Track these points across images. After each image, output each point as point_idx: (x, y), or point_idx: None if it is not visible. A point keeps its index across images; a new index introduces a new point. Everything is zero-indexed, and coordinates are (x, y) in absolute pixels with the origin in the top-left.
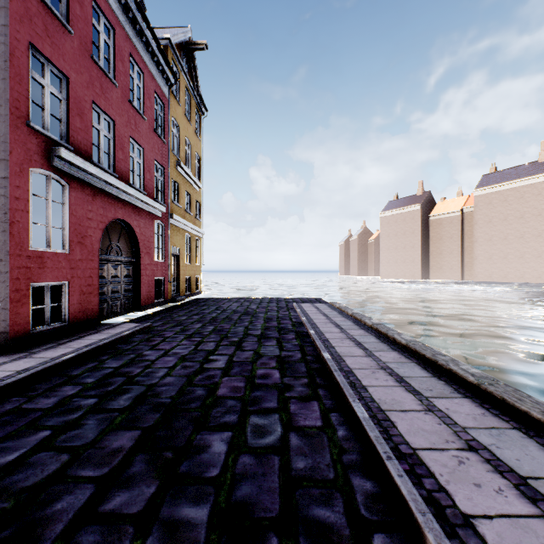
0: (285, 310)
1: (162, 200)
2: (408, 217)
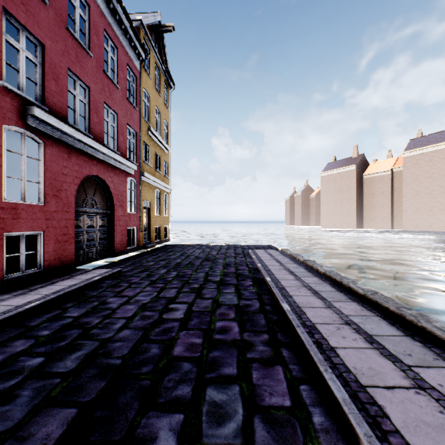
0: (241, 256)
1: (135, 160)
2: (345, 176)
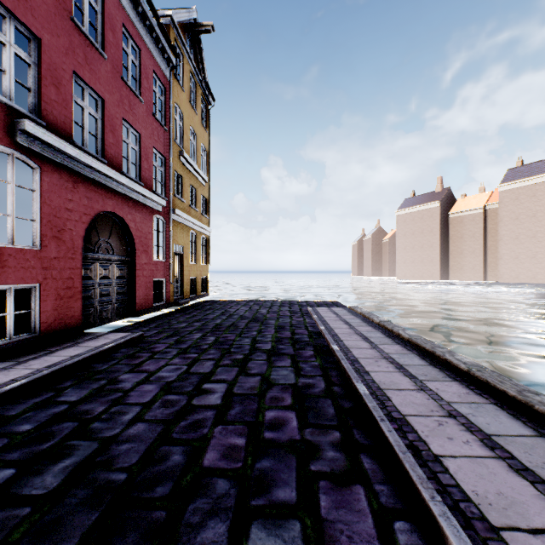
0: (299, 316)
1: (163, 193)
2: (426, 215)
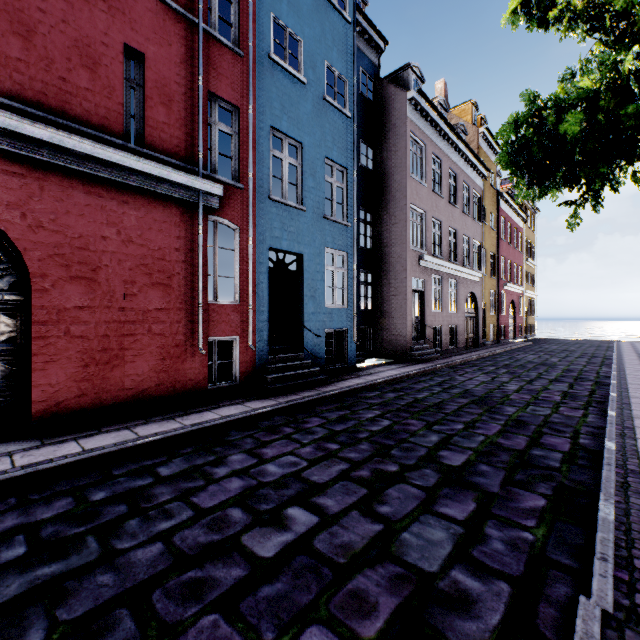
0: (605, 343)
1: (520, 284)
2: None
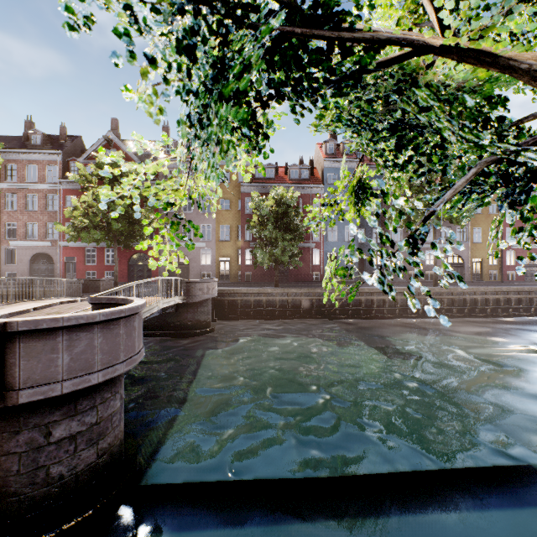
0: None
1: None
2: None
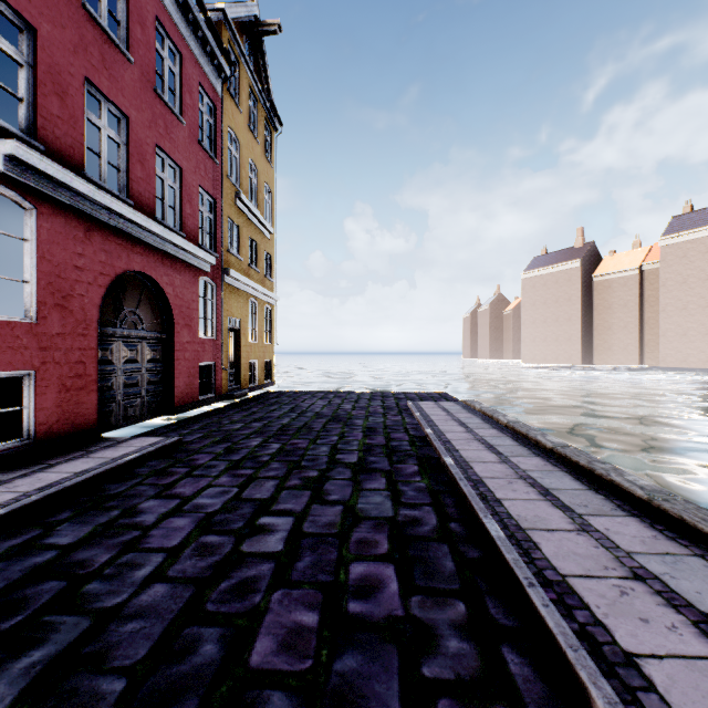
0: (395, 413)
1: (213, 247)
2: (562, 278)
